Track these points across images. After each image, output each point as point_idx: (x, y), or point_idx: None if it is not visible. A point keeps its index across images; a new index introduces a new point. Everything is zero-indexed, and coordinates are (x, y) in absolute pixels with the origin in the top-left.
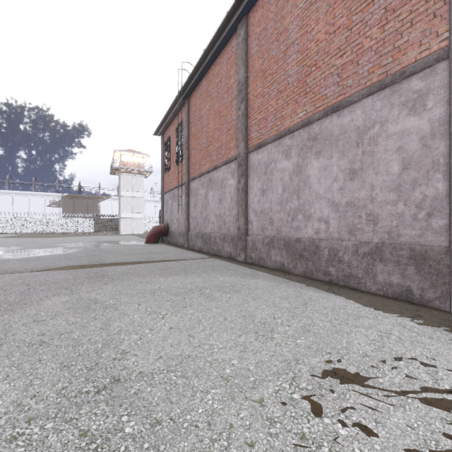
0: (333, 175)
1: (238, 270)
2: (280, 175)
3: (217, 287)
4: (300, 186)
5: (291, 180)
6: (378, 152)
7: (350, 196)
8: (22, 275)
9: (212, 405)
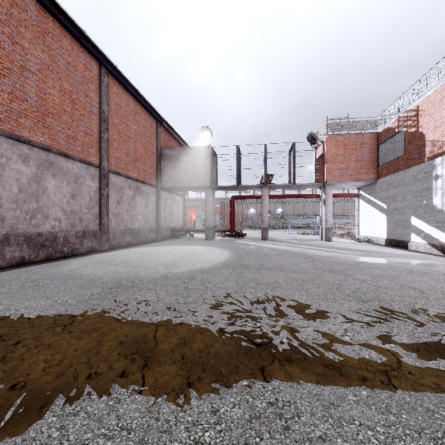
0: (64, 193)
1: (25, 270)
2: (17, 175)
3: (105, 263)
4: (40, 193)
5: (30, 185)
6: (83, 190)
7: (72, 207)
8: (183, 315)
9: (178, 253)
